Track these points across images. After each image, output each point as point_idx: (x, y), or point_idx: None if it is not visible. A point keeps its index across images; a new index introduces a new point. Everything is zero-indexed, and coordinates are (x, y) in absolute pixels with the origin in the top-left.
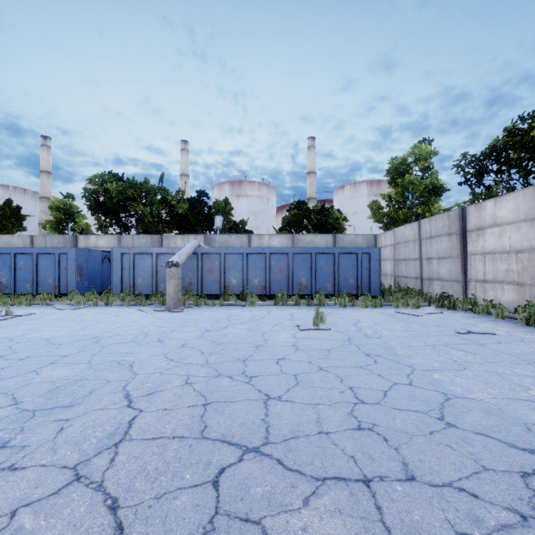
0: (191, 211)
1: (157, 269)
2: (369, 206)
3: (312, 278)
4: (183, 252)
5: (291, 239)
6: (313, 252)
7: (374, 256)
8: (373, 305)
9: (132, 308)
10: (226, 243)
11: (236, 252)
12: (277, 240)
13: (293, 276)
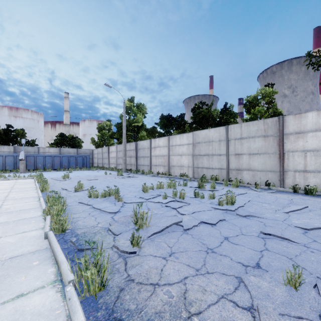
0: (4, 135)
1: (5, 161)
2: (91, 139)
3: (69, 164)
4: (23, 156)
5: (59, 149)
6: (69, 156)
7: (88, 157)
8: (86, 170)
9: (5, 173)
10: (26, 150)
11: (41, 156)
12: (52, 150)
13: (62, 163)
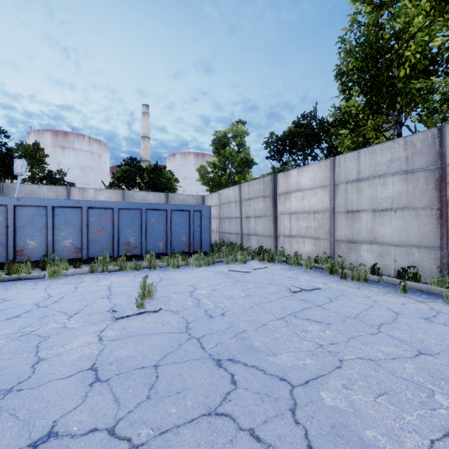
0: None
1: None
2: (197, 170)
3: (142, 237)
4: None
5: (121, 195)
6: (144, 208)
7: (205, 213)
8: (206, 263)
9: None
10: (35, 195)
11: (36, 205)
12: (104, 195)
13: (120, 234)
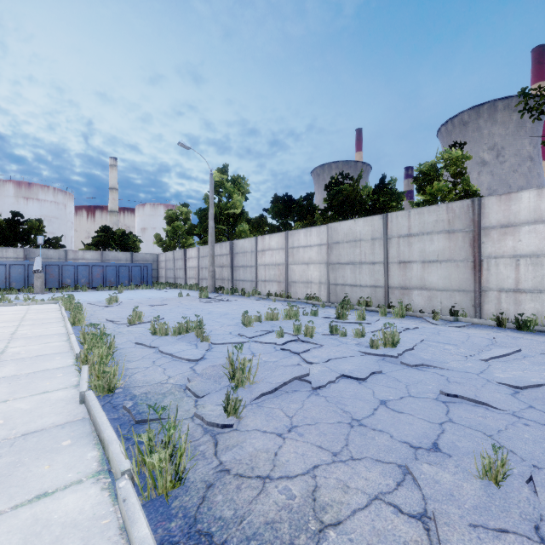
0: (8, 229)
1: (10, 274)
2: (155, 236)
3: (117, 278)
4: (39, 264)
5: (100, 254)
6: (118, 265)
7: (150, 267)
8: (146, 288)
9: (10, 295)
10: (45, 255)
11: (71, 265)
12: (89, 254)
13: (106, 277)
